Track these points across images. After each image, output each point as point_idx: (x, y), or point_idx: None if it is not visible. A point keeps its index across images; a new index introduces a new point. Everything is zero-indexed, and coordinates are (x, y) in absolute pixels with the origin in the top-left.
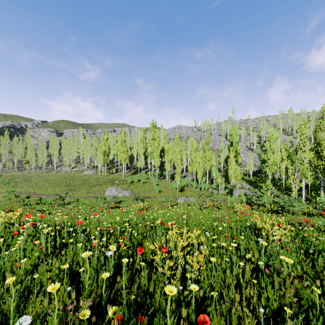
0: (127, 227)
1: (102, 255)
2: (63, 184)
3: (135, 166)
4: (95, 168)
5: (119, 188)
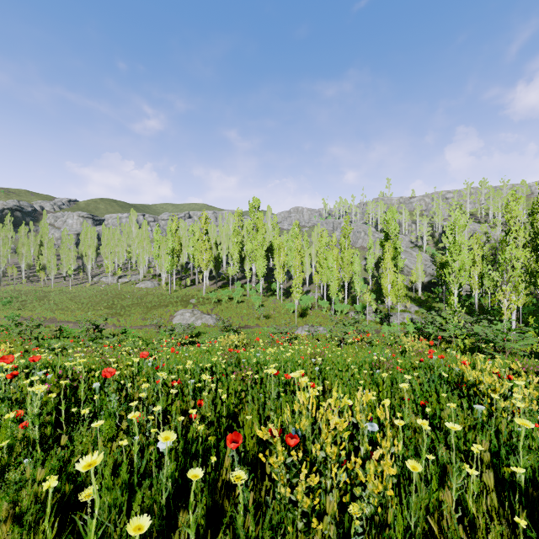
0: (208, 381)
1: (152, 443)
2: (103, 305)
3: (224, 275)
4: (156, 279)
5: (196, 311)
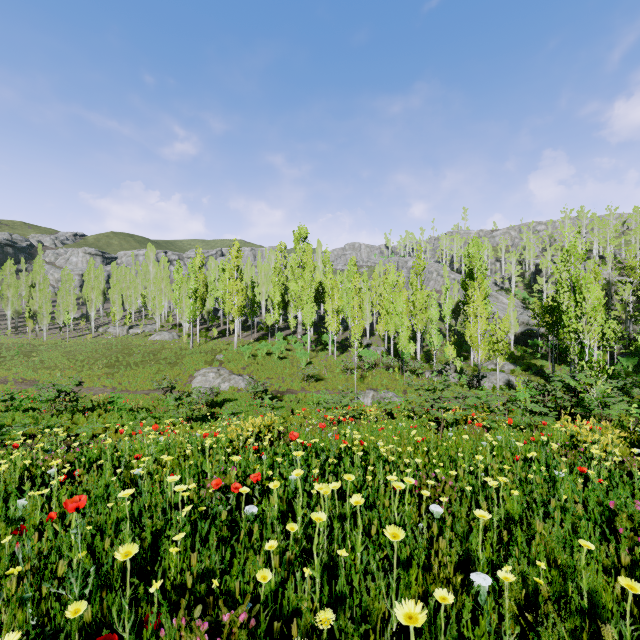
0: None
1: None
2: (103, 362)
3: (262, 325)
4: (177, 329)
5: (223, 371)
